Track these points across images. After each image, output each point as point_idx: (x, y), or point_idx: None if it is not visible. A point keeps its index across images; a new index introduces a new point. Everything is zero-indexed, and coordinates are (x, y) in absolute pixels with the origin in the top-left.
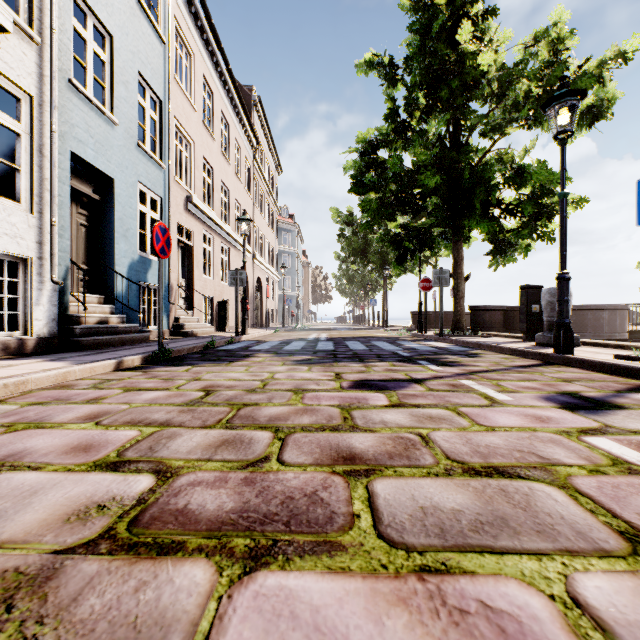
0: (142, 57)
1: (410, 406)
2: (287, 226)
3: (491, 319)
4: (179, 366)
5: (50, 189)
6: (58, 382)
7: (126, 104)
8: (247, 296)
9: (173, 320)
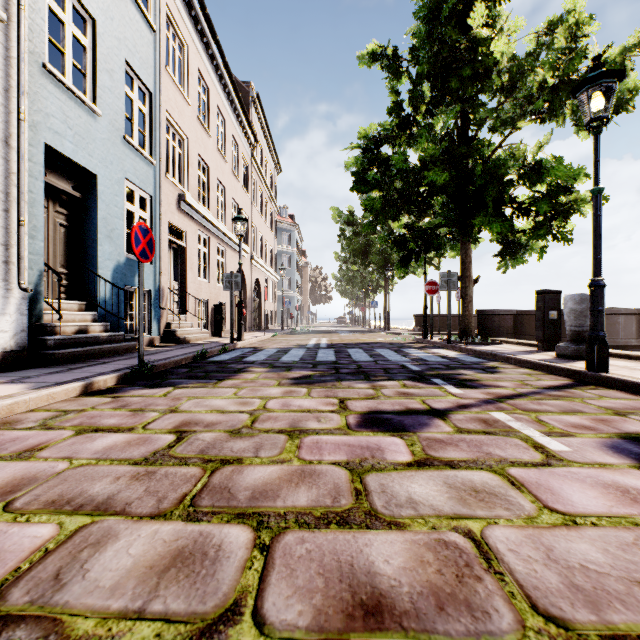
0: (129, 44)
1: (441, 465)
2: (286, 226)
3: (500, 324)
4: (158, 387)
5: (18, 184)
6: (1, 417)
7: (111, 94)
8: (245, 298)
9: (164, 326)
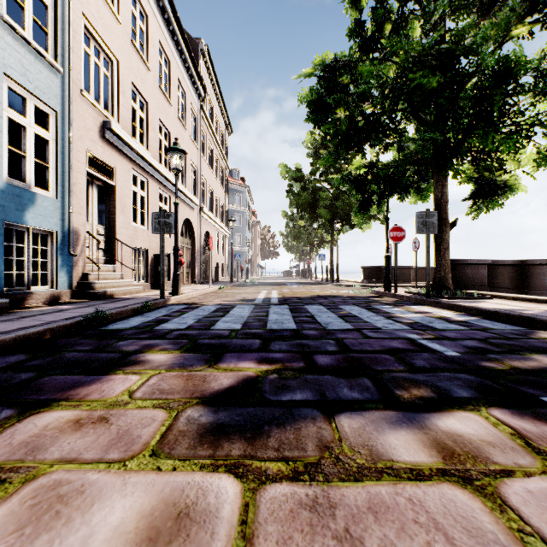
0: None
1: None
2: (238, 187)
3: (472, 275)
4: None
5: None
6: None
7: None
8: (194, 250)
9: (79, 277)
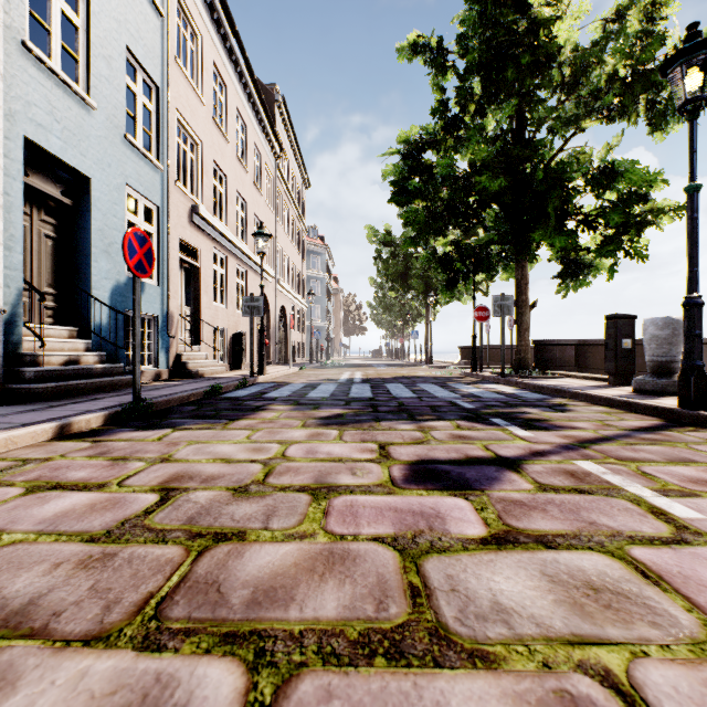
0: (131, 28)
1: (531, 542)
2: (316, 248)
3: (560, 355)
4: (154, 429)
5: None
6: None
7: (108, 85)
8: (269, 327)
9: (174, 357)
